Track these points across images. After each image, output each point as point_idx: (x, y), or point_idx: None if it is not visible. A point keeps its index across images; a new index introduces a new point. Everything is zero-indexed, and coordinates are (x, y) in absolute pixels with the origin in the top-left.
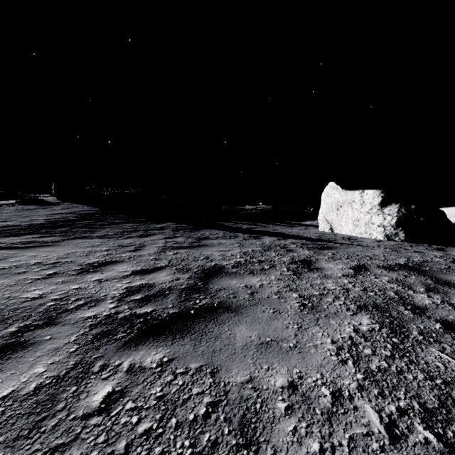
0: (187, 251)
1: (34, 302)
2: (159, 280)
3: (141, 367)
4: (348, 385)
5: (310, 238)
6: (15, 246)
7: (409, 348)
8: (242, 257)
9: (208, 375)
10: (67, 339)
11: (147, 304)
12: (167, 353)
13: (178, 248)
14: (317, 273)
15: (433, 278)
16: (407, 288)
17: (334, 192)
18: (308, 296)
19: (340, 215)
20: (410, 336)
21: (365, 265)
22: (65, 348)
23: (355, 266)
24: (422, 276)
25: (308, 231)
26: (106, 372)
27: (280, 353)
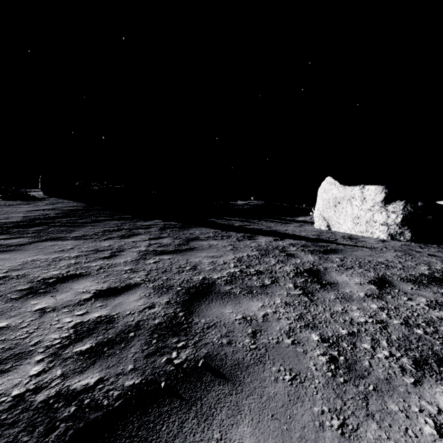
0: (171, 257)
1: None
2: (126, 308)
3: None
4: None
5: (308, 238)
6: None
7: None
8: (237, 265)
9: None
10: None
11: (94, 364)
12: None
13: (161, 253)
14: (333, 291)
15: None
16: None
17: (331, 187)
18: (334, 338)
19: (338, 211)
20: None
21: (386, 277)
22: None
23: (374, 280)
24: None
25: (304, 229)
26: None
27: None
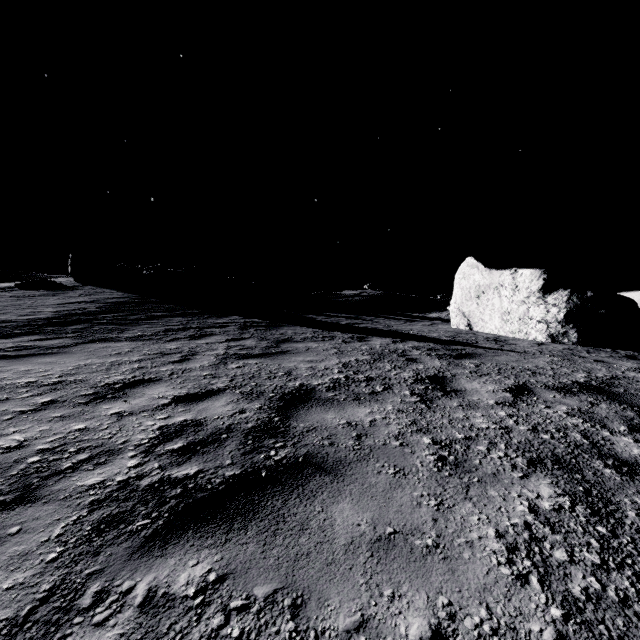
0: (259, 362)
1: (7, 456)
2: (213, 413)
3: (168, 595)
4: (539, 635)
5: (439, 340)
6: (2, 354)
7: (628, 547)
8: (342, 371)
9: (287, 614)
10: (47, 533)
11: (190, 459)
12: (216, 563)
13: (245, 357)
14: (457, 399)
15: (634, 407)
16: (598, 425)
17: (473, 272)
18: (448, 441)
19: (483, 305)
20: (625, 521)
21: (528, 385)
22: (39, 552)
23: (512, 387)
24: (617, 404)
25: (436, 328)
26: (104, 608)
27: (411, 561)
